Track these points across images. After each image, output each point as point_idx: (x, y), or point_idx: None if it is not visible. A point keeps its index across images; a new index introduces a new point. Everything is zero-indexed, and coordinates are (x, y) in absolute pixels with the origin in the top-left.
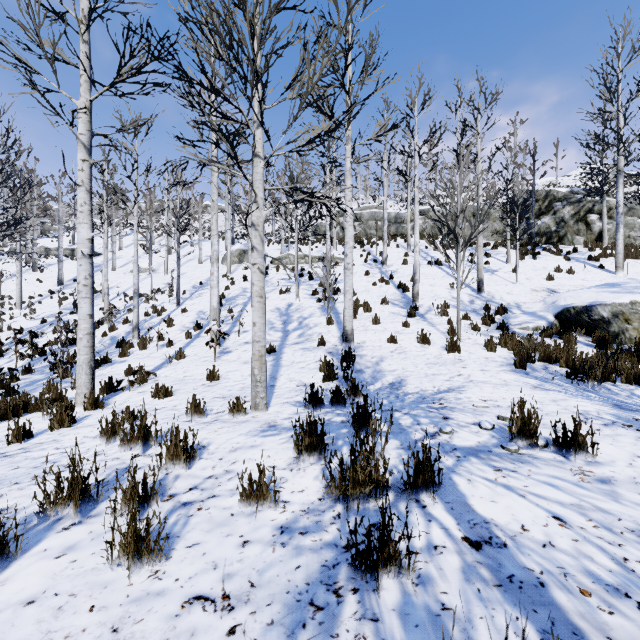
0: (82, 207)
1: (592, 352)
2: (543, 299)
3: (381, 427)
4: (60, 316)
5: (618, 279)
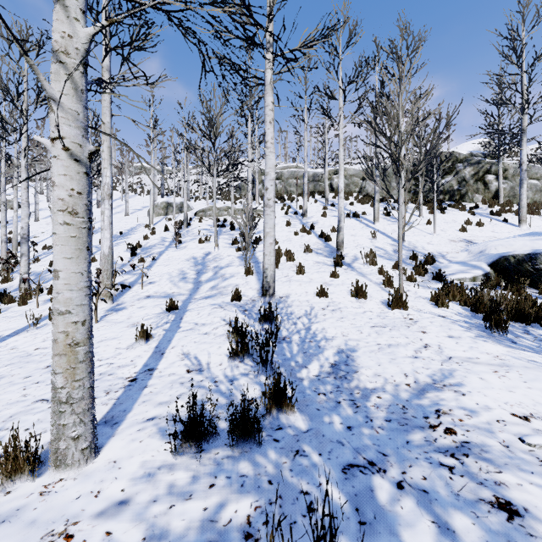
0: None
1: None
2: (465, 249)
3: None
4: None
5: (524, 231)
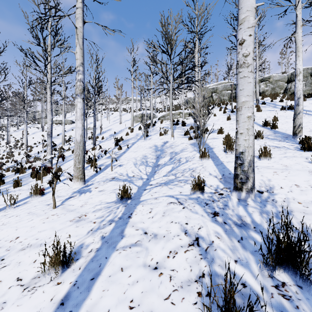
0: None
1: None
2: None
3: None
4: (39, 153)
5: None
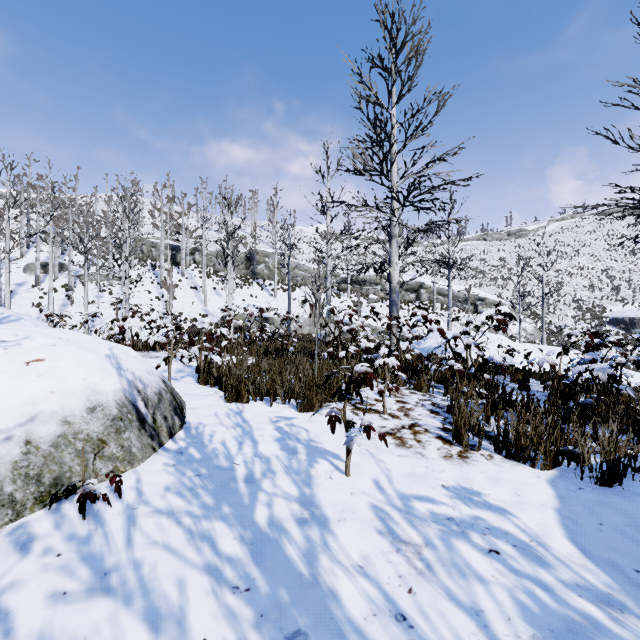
0: (8, 280)
1: (214, 330)
2: None
3: None
4: None
5: (273, 302)
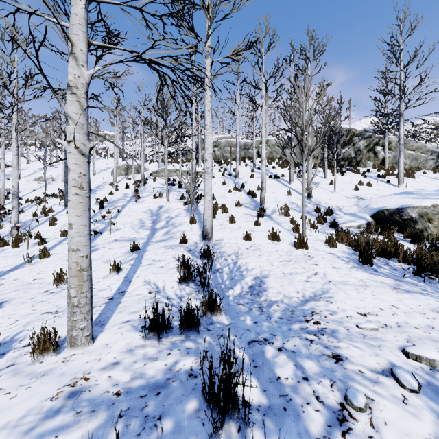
0: None
1: (414, 247)
2: (356, 204)
3: (251, 391)
4: None
5: (401, 190)
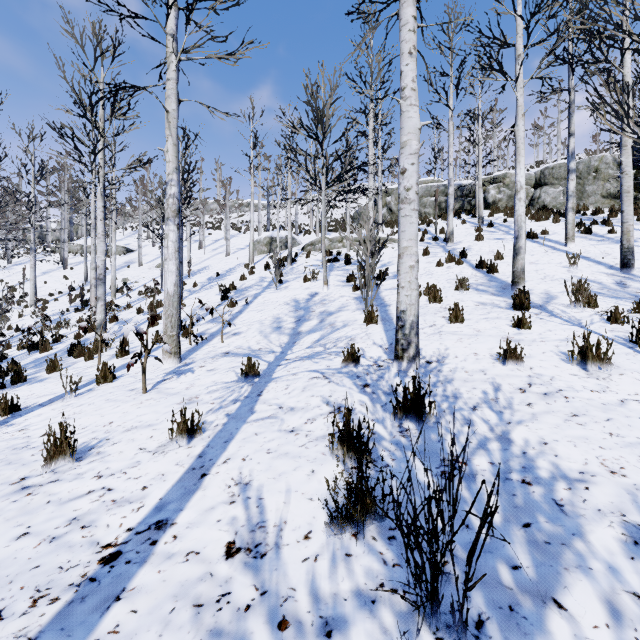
0: None
1: None
2: None
3: None
4: (65, 314)
5: None
